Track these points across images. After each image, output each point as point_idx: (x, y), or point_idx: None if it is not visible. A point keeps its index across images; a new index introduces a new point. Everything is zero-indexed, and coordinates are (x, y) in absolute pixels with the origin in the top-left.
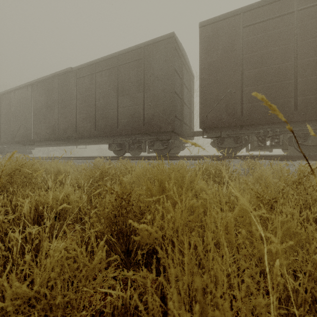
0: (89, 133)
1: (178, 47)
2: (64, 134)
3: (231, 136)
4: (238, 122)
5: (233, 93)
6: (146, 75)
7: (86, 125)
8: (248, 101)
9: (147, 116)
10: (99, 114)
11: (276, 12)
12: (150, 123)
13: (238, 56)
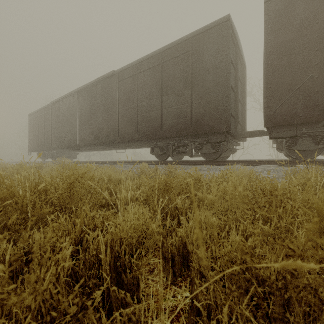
0: (131, 137)
1: (233, 32)
2: (107, 138)
3: (308, 135)
4: None
5: (316, 79)
6: (194, 69)
7: (129, 128)
8: None
9: (196, 116)
10: (142, 116)
11: None
12: (199, 123)
13: (323, 29)
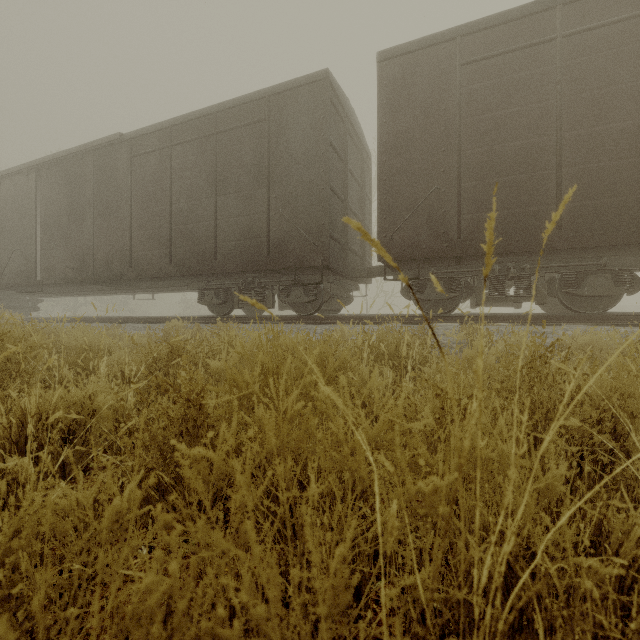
0: (158, 269)
1: (338, 99)
2: (106, 271)
3: (440, 277)
4: (453, 249)
5: (442, 194)
6: (273, 154)
7: (152, 252)
8: (471, 210)
9: (276, 236)
10: (179, 230)
11: (523, 38)
12: (282, 249)
13: (452, 120)
